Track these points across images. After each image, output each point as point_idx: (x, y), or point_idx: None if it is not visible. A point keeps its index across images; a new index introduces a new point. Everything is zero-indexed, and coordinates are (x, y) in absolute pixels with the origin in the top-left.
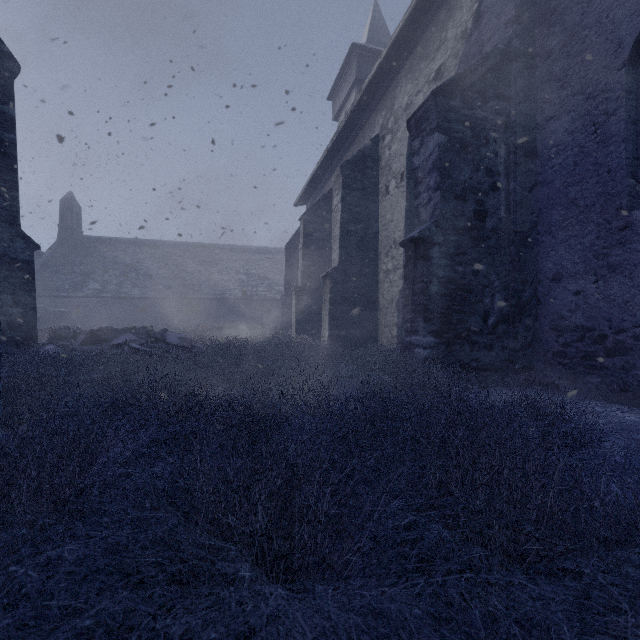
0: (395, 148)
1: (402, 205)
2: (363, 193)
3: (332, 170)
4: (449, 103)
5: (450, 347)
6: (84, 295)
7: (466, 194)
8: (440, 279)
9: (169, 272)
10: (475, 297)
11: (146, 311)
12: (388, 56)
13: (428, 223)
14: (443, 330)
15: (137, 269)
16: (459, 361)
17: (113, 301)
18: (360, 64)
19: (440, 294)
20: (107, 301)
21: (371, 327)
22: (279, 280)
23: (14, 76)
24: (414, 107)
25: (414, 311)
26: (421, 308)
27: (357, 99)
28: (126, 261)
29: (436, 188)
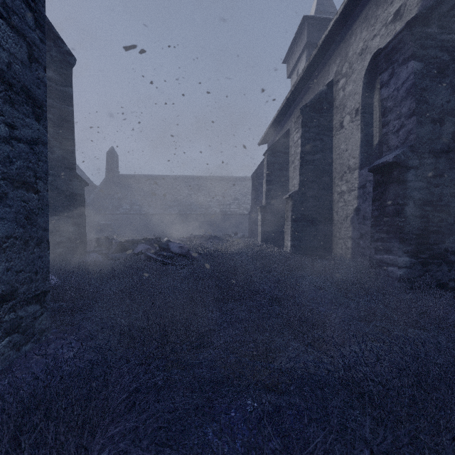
0: (349, 89)
1: (357, 136)
2: (319, 129)
3: (289, 115)
4: (425, 30)
5: (426, 267)
6: (120, 213)
7: (443, 117)
8: (416, 201)
9: (171, 196)
10: (453, 218)
11: (157, 223)
12: (344, 11)
13: (401, 148)
14: (419, 250)
15: (151, 195)
16: (436, 280)
17: (137, 216)
18: (310, 31)
19: (416, 216)
20: (133, 216)
21: (326, 239)
22: (245, 200)
23: (72, 66)
24: (370, 50)
25: (386, 231)
26: (395, 229)
27: (313, 54)
28: (145, 190)
29: (410, 114)
